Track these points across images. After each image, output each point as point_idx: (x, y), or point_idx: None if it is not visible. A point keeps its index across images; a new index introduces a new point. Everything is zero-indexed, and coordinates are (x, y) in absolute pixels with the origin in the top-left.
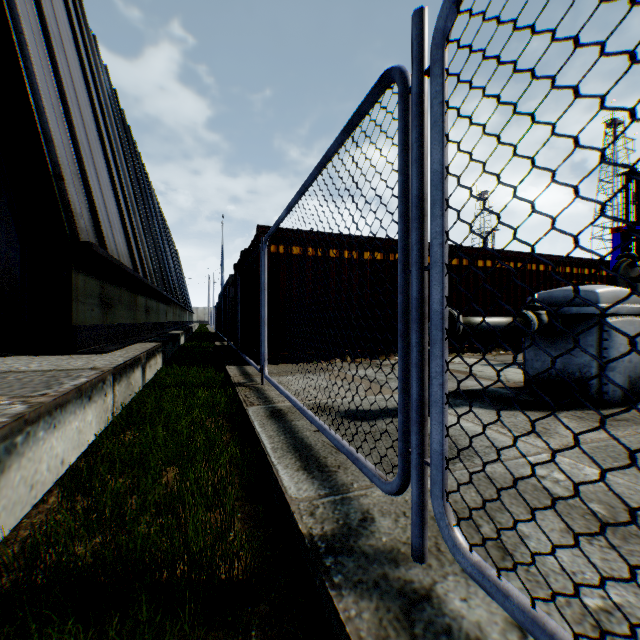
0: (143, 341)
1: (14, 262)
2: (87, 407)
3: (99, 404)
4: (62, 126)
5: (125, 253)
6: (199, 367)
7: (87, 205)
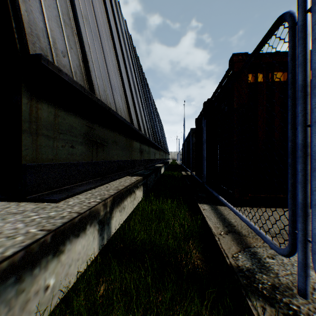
0: (131, 174)
1: None
2: None
3: None
4: None
5: (123, 110)
6: (172, 201)
7: (79, 55)
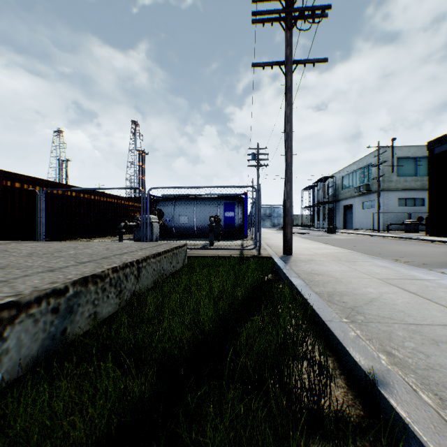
0: None
1: None
2: None
3: None
4: None
5: None
6: None
7: None
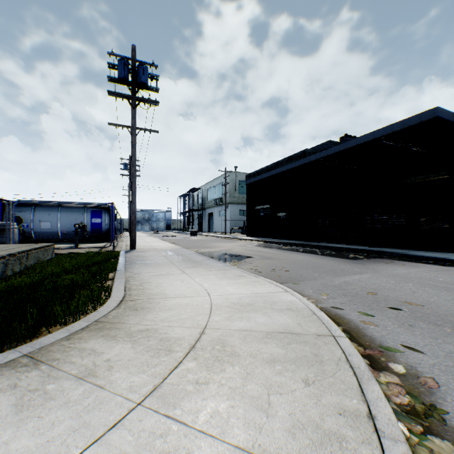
0: None
1: None
2: None
3: None
4: None
5: None
6: None
7: None
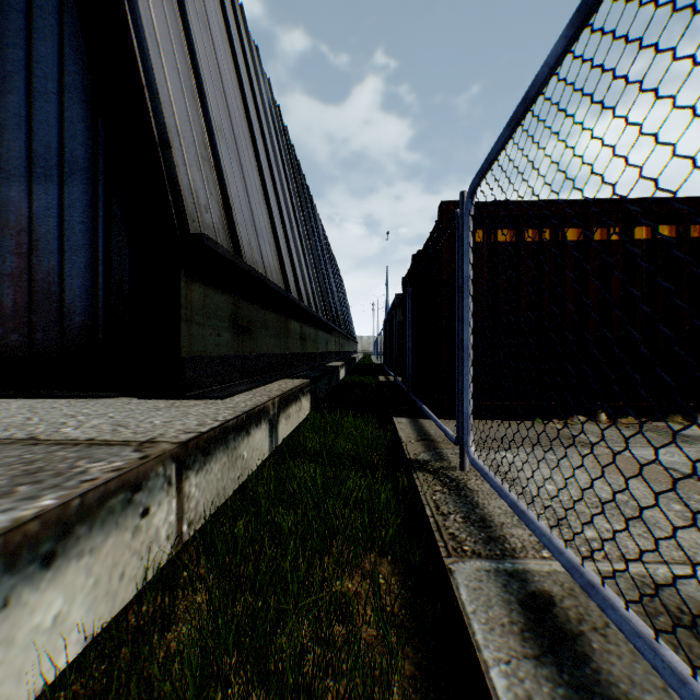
0: (290, 376)
1: (126, 273)
2: (25, 592)
3: (107, 548)
4: (190, 99)
5: (274, 268)
6: (356, 416)
7: (219, 200)
